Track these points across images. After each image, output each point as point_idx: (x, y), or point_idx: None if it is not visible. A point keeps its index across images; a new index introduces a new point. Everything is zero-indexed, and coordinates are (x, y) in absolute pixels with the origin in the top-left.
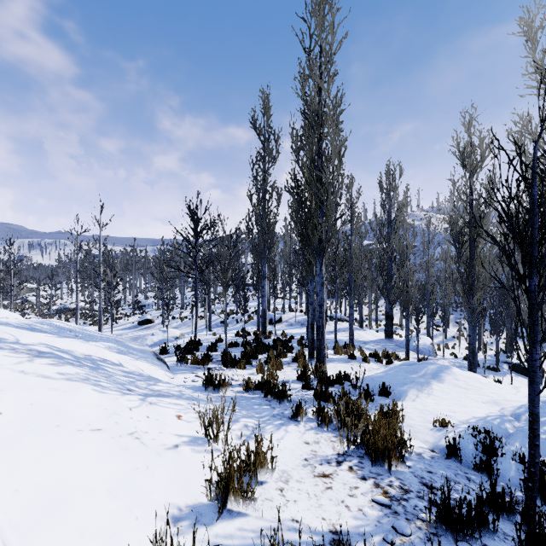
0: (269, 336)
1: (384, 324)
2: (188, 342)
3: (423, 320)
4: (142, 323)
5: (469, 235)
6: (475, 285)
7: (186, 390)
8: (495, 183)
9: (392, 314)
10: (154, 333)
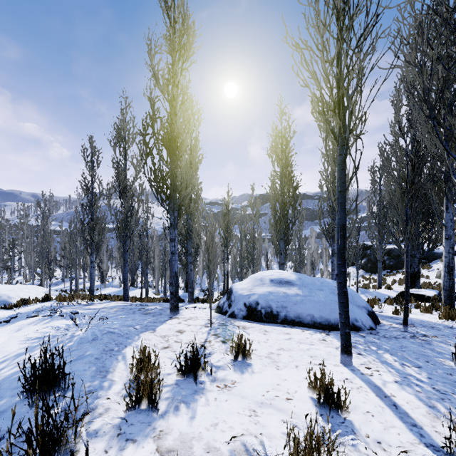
0: None
1: None
2: None
3: None
4: None
5: None
6: None
7: None
8: None
9: None
10: None
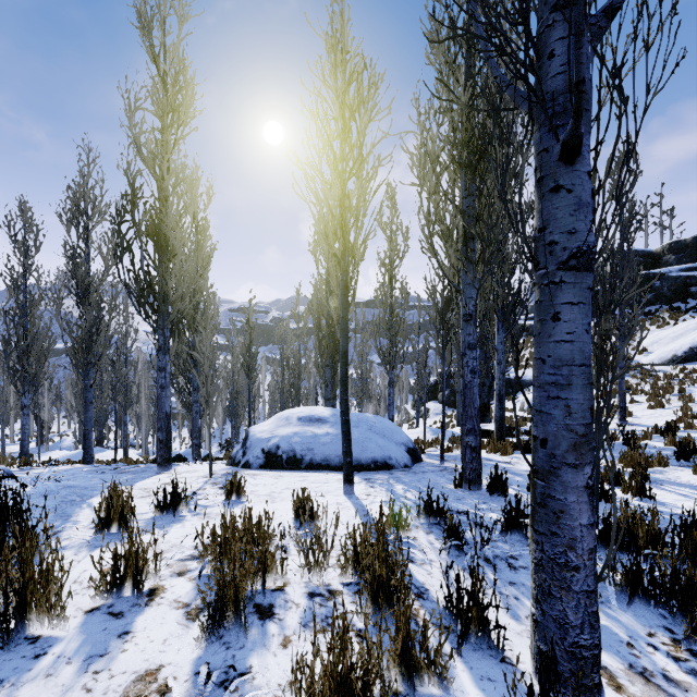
0: None
1: None
2: None
3: None
4: None
5: None
6: None
7: None
8: None
9: None
10: None
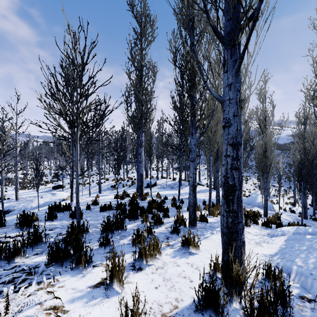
0: (145, 197)
1: None
2: (51, 207)
3: (250, 184)
4: (56, 188)
5: None
6: None
7: None
8: None
9: None
10: (43, 196)
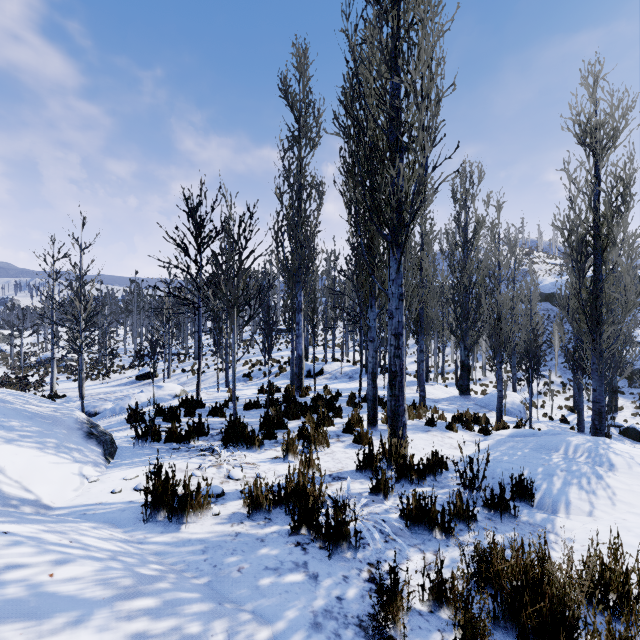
0: (306, 393)
1: (452, 378)
2: (182, 402)
3: None
4: (142, 378)
5: (594, 245)
6: (603, 317)
7: (35, 556)
8: (633, 169)
9: (468, 363)
10: (144, 390)
